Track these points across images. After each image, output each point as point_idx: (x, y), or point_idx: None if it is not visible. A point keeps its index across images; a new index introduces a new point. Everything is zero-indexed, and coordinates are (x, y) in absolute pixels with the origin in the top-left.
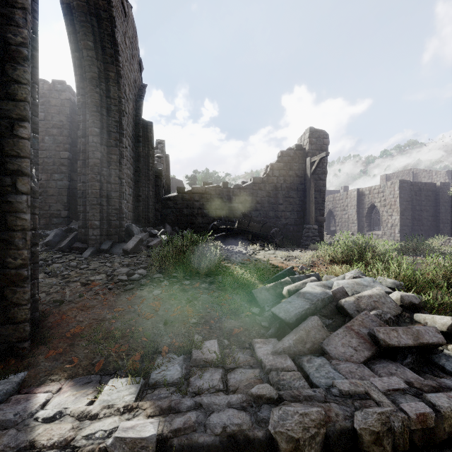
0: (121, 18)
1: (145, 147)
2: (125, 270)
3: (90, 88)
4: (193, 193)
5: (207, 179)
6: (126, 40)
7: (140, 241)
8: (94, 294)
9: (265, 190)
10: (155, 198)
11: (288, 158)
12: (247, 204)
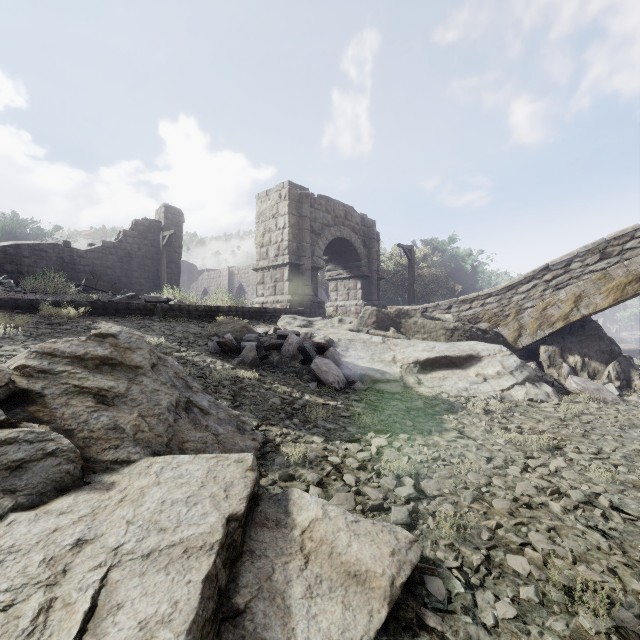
0: None
1: None
2: (3, 288)
3: None
4: (21, 248)
5: (16, 229)
6: None
7: None
8: None
9: (118, 255)
10: None
11: (143, 228)
12: (96, 267)
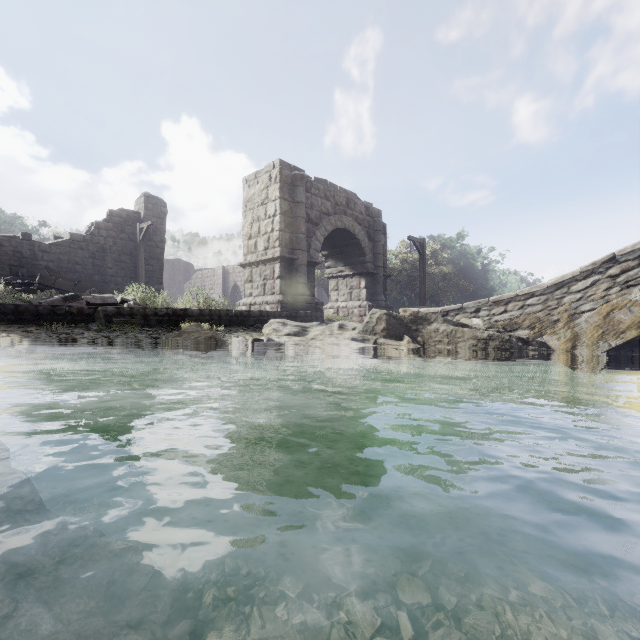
0: None
1: None
2: None
3: None
4: None
5: None
6: None
7: None
8: None
9: (89, 250)
10: None
11: (120, 219)
12: (62, 263)
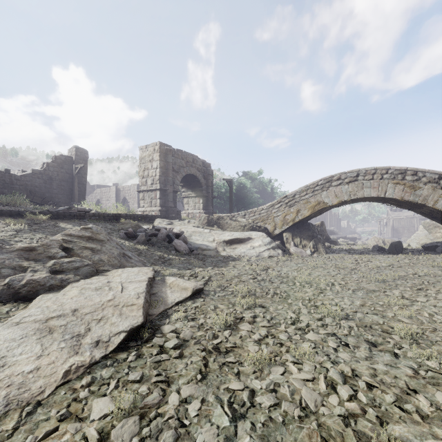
0: None
1: None
2: None
3: None
4: None
5: None
6: None
7: None
8: None
9: (43, 179)
10: None
11: (61, 161)
12: (27, 186)
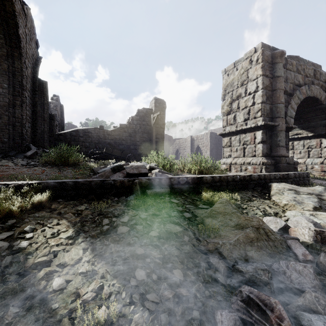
0: (22, 18)
1: (41, 97)
2: (25, 162)
3: (1, 60)
4: (78, 132)
5: (96, 125)
6: (26, 31)
7: (36, 153)
8: (7, 168)
9: (128, 132)
10: (49, 133)
11: (142, 114)
12: (116, 140)
